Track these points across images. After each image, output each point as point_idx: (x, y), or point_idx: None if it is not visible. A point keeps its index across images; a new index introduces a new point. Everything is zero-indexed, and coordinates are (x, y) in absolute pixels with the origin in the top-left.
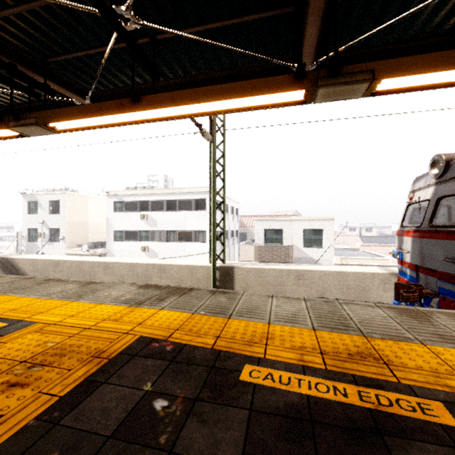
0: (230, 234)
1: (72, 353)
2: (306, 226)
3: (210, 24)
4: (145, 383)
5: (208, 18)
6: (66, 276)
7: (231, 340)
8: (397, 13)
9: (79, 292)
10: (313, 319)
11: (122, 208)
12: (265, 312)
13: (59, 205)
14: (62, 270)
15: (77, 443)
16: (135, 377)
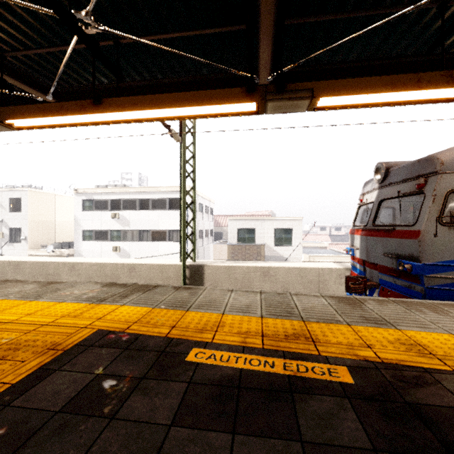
0: (205, 234)
1: (27, 347)
2: (277, 225)
3: (172, 33)
4: (97, 368)
5: (170, 28)
6: (27, 278)
7: (185, 329)
8: (340, 38)
9: (39, 292)
10: (264, 309)
11: (92, 207)
12: (222, 304)
13: (20, 202)
14: (23, 272)
15: (26, 418)
16: (88, 364)
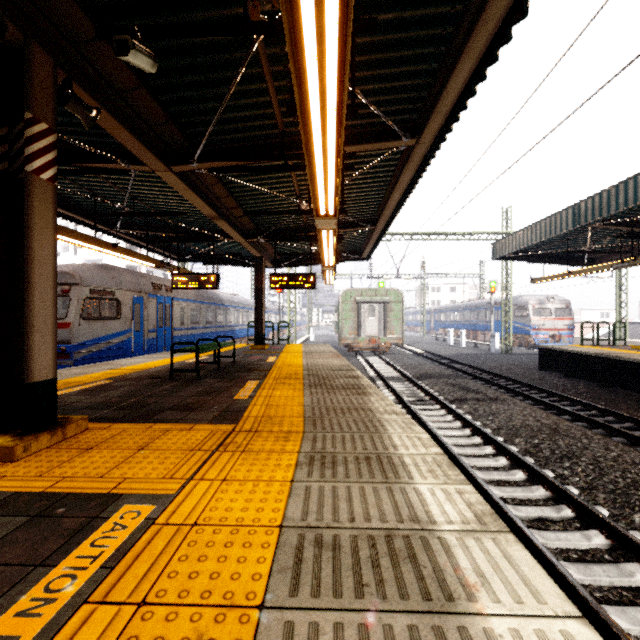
0: None
1: None
2: None
3: None
4: None
5: None
6: None
7: None
8: None
9: None
10: None
11: None
12: None
13: None
14: None
15: None
16: None
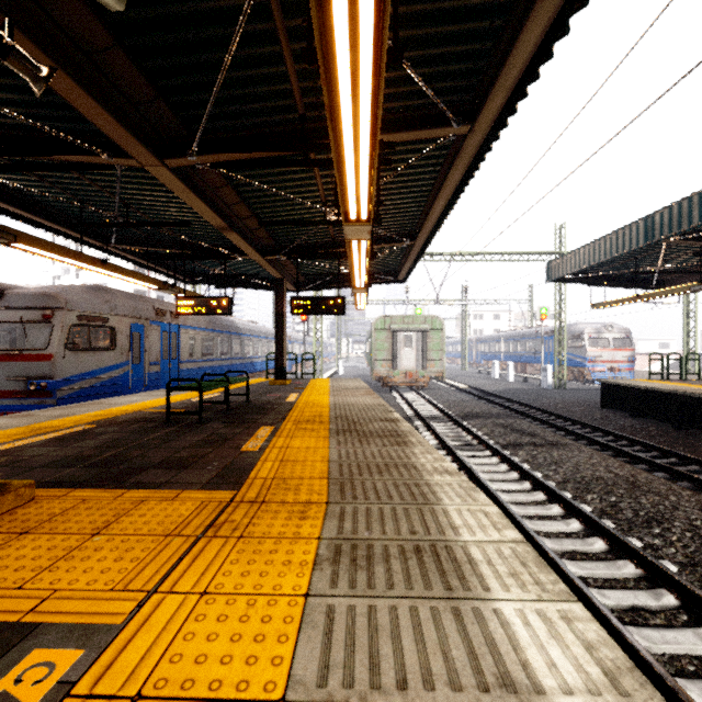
0: None
1: None
2: None
3: None
4: None
5: None
6: None
7: None
8: None
9: None
10: None
11: None
12: None
13: None
14: None
15: None
16: None
